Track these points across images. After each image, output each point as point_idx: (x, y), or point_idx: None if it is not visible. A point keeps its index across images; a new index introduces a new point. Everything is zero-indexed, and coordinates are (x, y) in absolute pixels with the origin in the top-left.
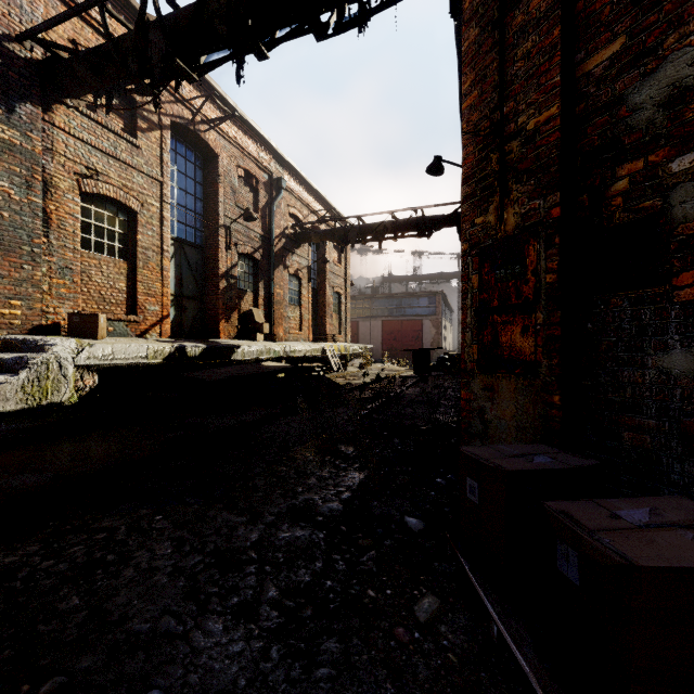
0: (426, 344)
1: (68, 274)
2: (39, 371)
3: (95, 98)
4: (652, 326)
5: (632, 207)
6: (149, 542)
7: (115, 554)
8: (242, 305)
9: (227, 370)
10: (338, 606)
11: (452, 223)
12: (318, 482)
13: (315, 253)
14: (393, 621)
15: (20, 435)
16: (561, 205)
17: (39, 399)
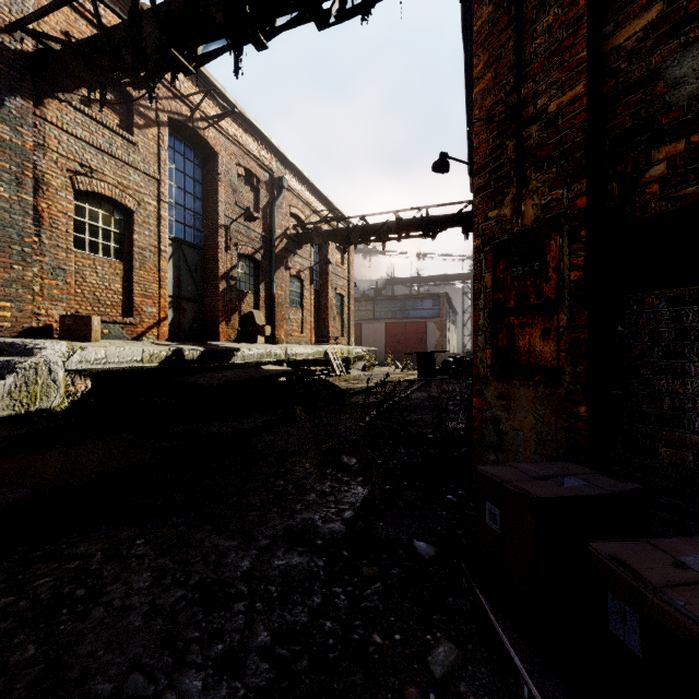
0: (430, 346)
1: (61, 275)
2: (27, 376)
3: (89, 92)
4: (695, 329)
5: (671, 195)
6: (125, 573)
7: (86, 588)
8: (242, 307)
9: (225, 374)
10: (339, 657)
11: (458, 223)
12: (318, 498)
13: (317, 254)
14: (403, 677)
15: (4, 444)
16: (587, 194)
17: (27, 405)
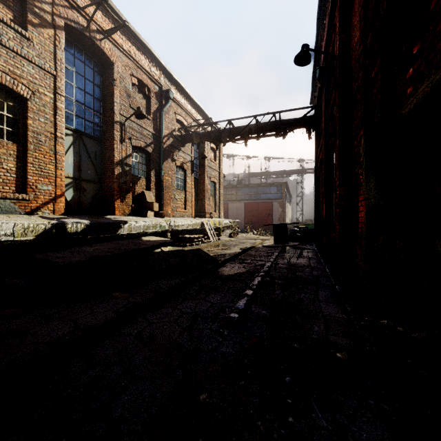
0: (275, 219)
1: None
2: None
3: None
4: None
5: None
6: None
7: None
8: (136, 188)
9: (98, 247)
10: None
11: (303, 125)
12: None
13: (196, 152)
14: None
15: None
16: None
17: None
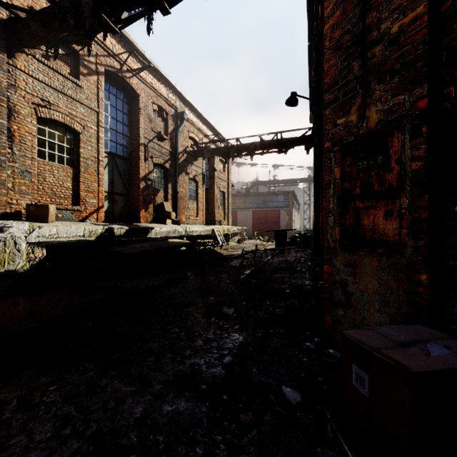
0: (282, 226)
1: (28, 176)
2: None
3: (47, 48)
4: None
5: None
6: (32, 422)
7: None
8: (156, 199)
9: (142, 245)
10: None
11: (302, 143)
12: (204, 344)
13: (207, 164)
14: None
15: None
16: (428, 96)
17: None
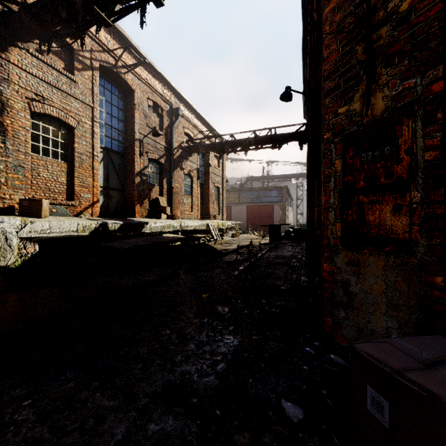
0: (276, 221)
1: (21, 171)
2: None
3: (40, 42)
4: None
5: None
6: None
7: None
8: (151, 194)
9: (136, 240)
10: None
11: (295, 139)
12: (196, 348)
13: (202, 160)
14: None
15: None
16: (444, 78)
17: None
